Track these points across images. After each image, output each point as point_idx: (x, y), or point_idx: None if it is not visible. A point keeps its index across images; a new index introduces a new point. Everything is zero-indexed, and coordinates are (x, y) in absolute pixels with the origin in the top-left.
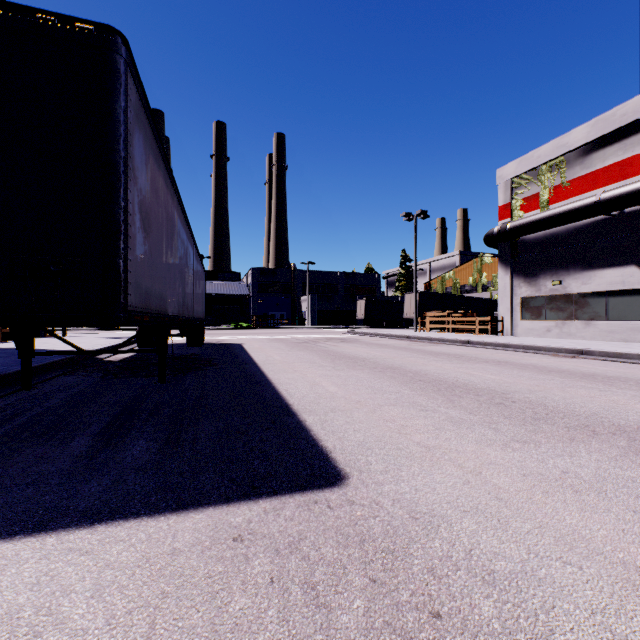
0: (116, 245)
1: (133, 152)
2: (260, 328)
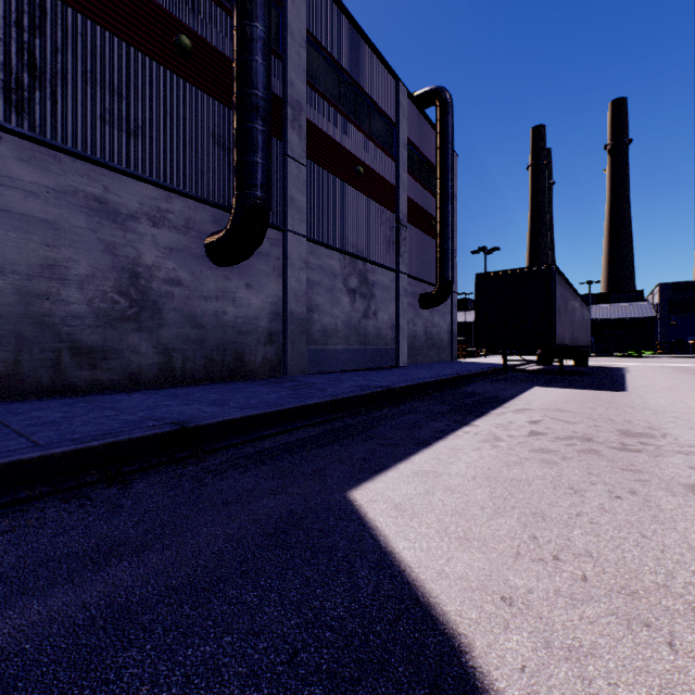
0: (552, 326)
1: (556, 294)
2: (667, 357)
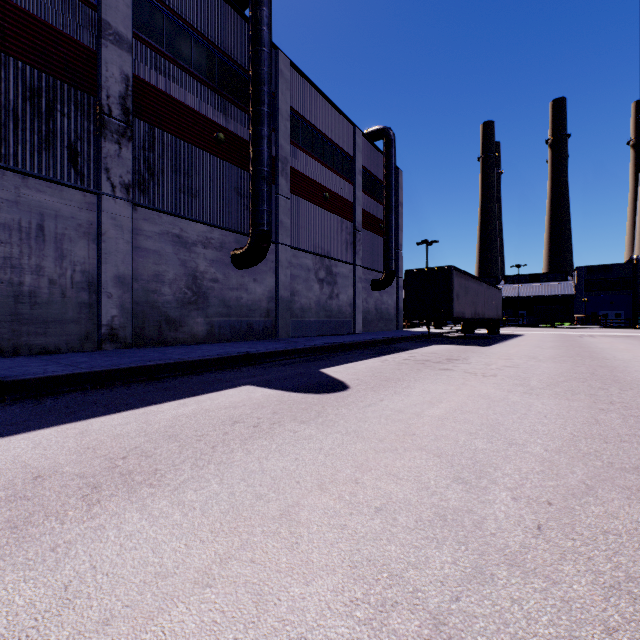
0: (451, 305)
1: (454, 285)
2: (577, 327)
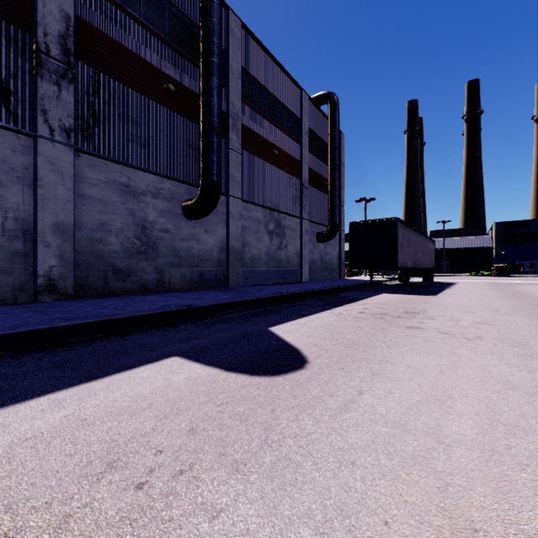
0: (396, 255)
1: (398, 236)
2: (497, 276)
